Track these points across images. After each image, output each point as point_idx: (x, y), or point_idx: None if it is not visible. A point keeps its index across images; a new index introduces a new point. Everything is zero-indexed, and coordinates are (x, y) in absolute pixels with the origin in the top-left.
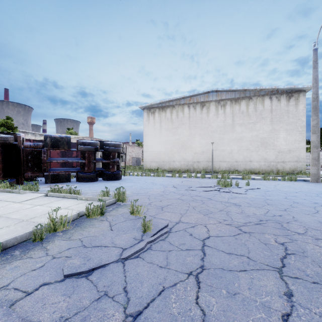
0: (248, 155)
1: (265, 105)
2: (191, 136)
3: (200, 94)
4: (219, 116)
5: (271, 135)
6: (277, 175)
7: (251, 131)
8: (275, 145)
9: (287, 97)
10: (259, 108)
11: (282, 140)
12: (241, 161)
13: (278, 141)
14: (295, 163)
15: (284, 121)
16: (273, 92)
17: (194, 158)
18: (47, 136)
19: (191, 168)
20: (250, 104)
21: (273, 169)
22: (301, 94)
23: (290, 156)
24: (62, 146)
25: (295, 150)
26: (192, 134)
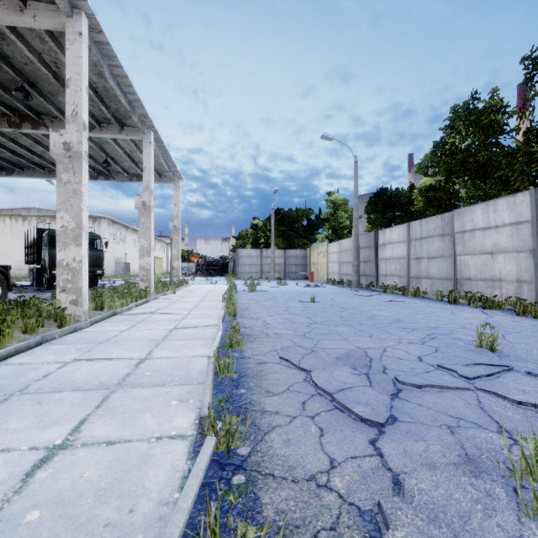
0: None
1: None
2: (13, 246)
3: (21, 208)
4: None
5: None
6: None
7: None
8: None
9: (93, 221)
10: None
11: None
12: None
13: None
14: None
15: None
16: None
17: (16, 266)
18: None
19: (13, 275)
20: None
21: None
22: (102, 220)
23: None
24: None
25: None
26: (14, 244)
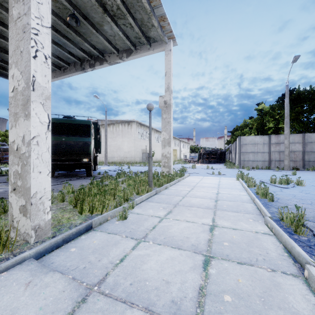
0: (113, 154)
1: (120, 128)
2: None
3: (93, 121)
4: (102, 133)
5: (122, 143)
6: (116, 164)
7: (114, 141)
8: (123, 148)
9: (128, 124)
10: (117, 129)
11: (126, 146)
12: (111, 157)
13: (125, 146)
14: (131, 158)
15: (127, 136)
16: (122, 121)
17: None
18: (1, 147)
19: None
20: (114, 127)
21: (122, 161)
22: (133, 123)
23: (129, 154)
24: (8, 151)
25: (131, 151)
26: None
